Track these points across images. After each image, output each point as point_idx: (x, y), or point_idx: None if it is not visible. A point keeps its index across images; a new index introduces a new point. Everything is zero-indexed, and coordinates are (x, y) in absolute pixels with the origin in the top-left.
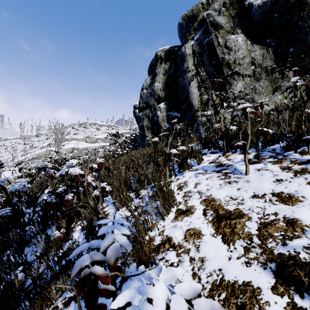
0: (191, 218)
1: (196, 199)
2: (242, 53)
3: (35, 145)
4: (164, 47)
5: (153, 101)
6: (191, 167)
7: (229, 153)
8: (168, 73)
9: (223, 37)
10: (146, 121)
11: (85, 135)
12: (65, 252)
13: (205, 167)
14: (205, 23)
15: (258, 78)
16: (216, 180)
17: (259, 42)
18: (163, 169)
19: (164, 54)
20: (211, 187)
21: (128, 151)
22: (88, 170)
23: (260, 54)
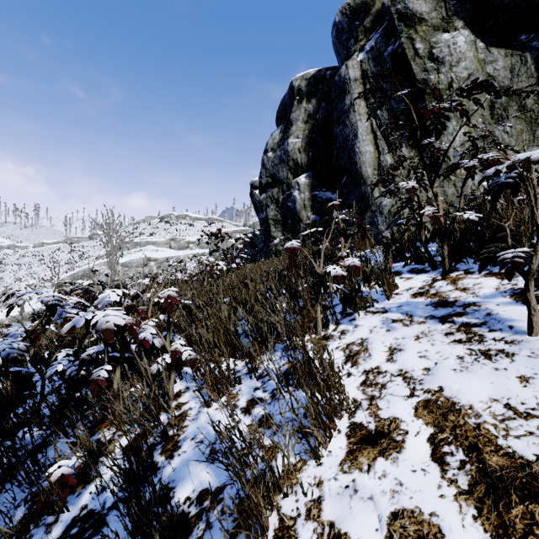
0: (398, 465)
1: (400, 399)
2: (466, 68)
3: (88, 253)
4: (307, 72)
5: (286, 172)
6: (371, 305)
7: (458, 273)
8: (313, 120)
9: (424, 38)
10: (273, 209)
11: (169, 237)
12: (73, 522)
13: (404, 306)
14: (387, 15)
15: (502, 116)
16: (444, 345)
17: (504, 43)
18: (310, 309)
19: (306, 83)
20: (437, 363)
21: (238, 265)
22: (150, 310)
23: (507, 66)
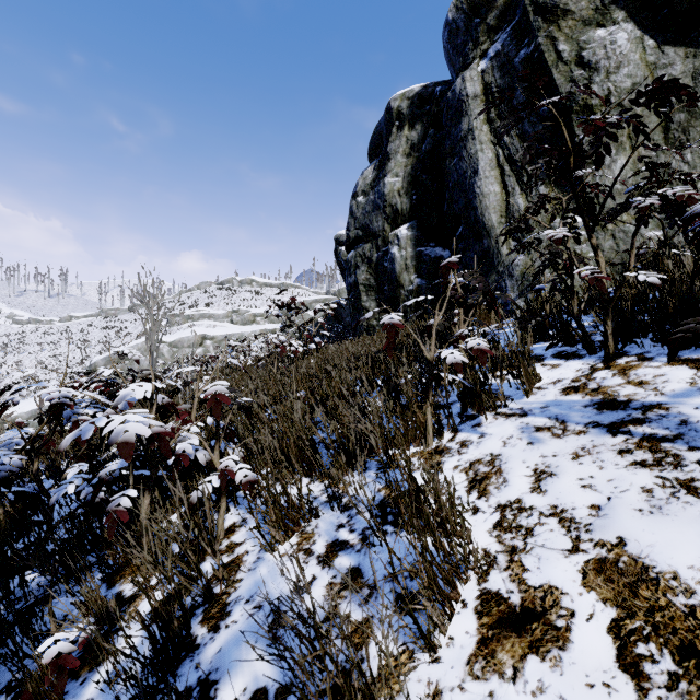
0: (563, 673)
1: (558, 555)
2: (629, 75)
3: (127, 329)
4: (409, 88)
5: (382, 222)
6: (504, 404)
7: (629, 359)
8: (418, 152)
9: (570, 37)
10: (364, 271)
11: (231, 308)
12: None
13: (552, 407)
14: (519, 8)
15: (680, 140)
16: (619, 469)
17: (683, 40)
18: (416, 410)
19: (408, 104)
20: (610, 498)
21: (318, 345)
22: (195, 409)
23: (687, 70)
